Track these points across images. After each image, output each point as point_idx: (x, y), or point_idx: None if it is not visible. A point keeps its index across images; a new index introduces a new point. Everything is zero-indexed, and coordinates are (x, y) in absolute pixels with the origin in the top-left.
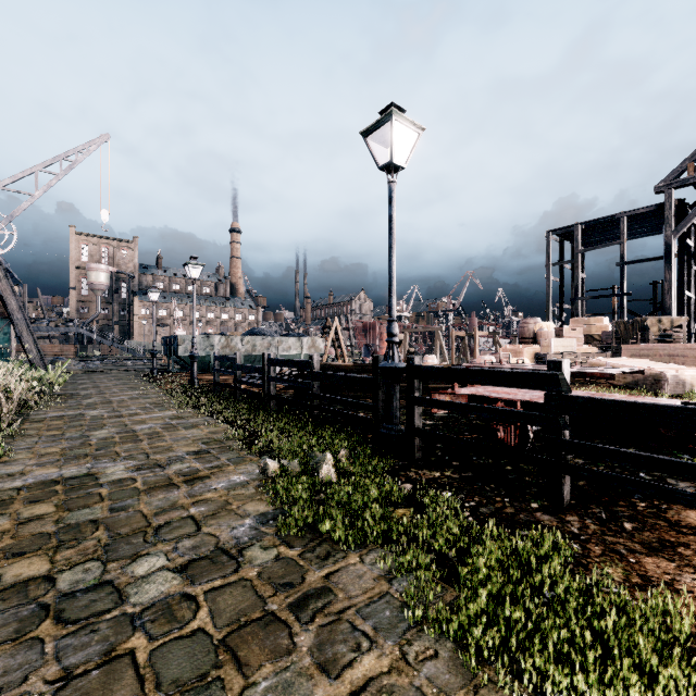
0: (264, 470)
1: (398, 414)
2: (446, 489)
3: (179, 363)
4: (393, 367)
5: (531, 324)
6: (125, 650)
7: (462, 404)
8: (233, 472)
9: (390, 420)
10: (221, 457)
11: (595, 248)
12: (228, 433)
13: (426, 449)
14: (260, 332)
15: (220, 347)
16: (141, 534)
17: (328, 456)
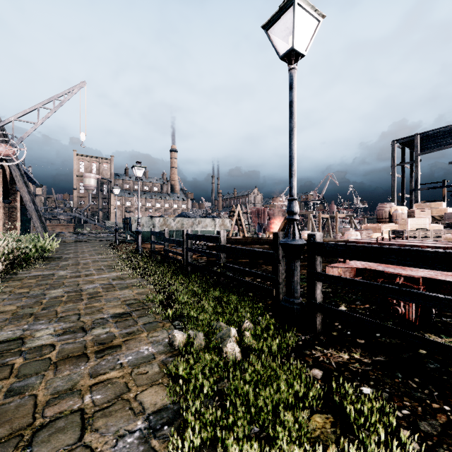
0: (172, 341)
1: (298, 288)
2: (363, 382)
3: (133, 236)
4: (294, 243)
5: (387, 208)
6: None
7: (374, 284)
8: (144, 341)
9: (291, 293)
10: (138, 321)
11: (431, 151)
12: (152, 294)
13: (325, 320)
14: (186, 215)
15: (159, 225)
16: (14, 441)
17: (233, 330)
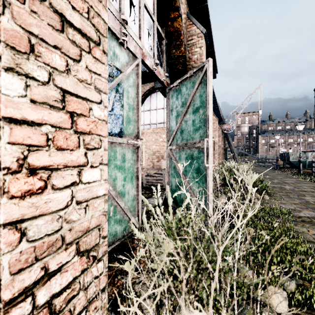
0: None
1: None
2: None
3: (289, 164)
4: None
5: None
6: (309, 202)
7: None
8: None
9: None
10: None
11: None
12: None
13: None
14: None
15: (311, 157)
16: (303, 195)
17: None
